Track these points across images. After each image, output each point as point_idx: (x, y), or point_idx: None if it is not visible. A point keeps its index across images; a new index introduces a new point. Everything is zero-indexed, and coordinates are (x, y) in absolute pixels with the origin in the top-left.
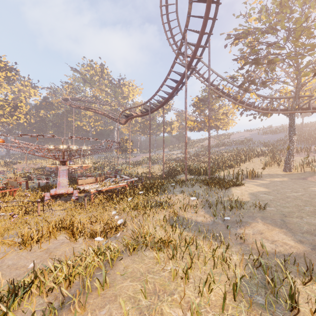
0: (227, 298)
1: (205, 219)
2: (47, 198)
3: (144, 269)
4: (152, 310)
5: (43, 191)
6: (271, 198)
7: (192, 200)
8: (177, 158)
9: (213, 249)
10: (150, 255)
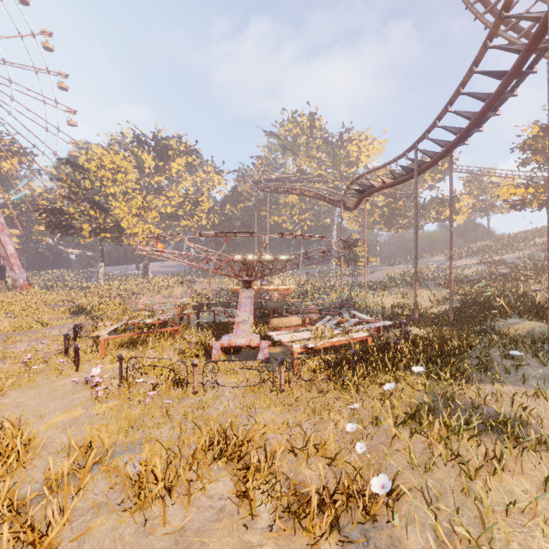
0: None
1: None
2: (216, 352)
3: None
4: None
5: (215, 335)
6: None
7: None
8: (472, 276)
9: None
10: None
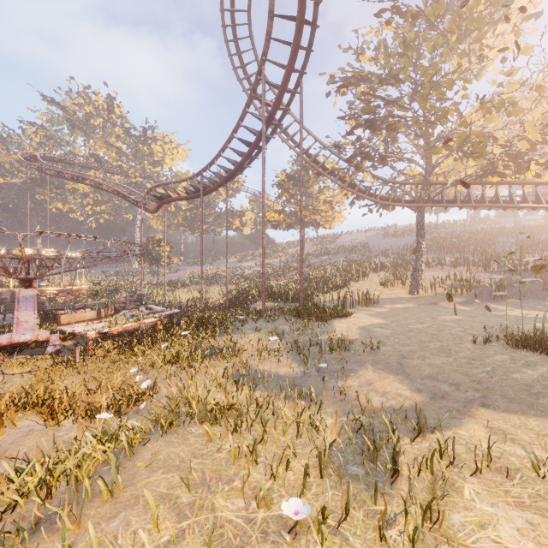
0: (312, 475)
1: (292, 370)
2: None
3: (188, 453)
4: (198, 507)
5: None
6: (389, 333)
7: (272, 342)
8: (251, 275)
9: (297, 411)
10: (199, 431)
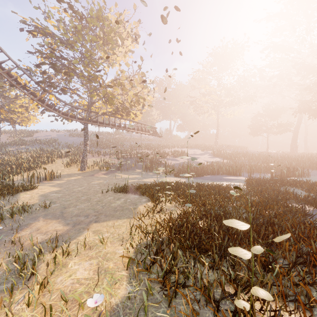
0: None
1: None
2: None
3: None
4: None
5: None
6: (60, 195)
7: None
8: None
9: None
10: None
